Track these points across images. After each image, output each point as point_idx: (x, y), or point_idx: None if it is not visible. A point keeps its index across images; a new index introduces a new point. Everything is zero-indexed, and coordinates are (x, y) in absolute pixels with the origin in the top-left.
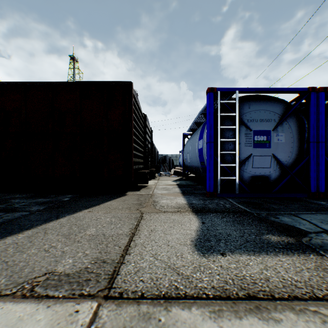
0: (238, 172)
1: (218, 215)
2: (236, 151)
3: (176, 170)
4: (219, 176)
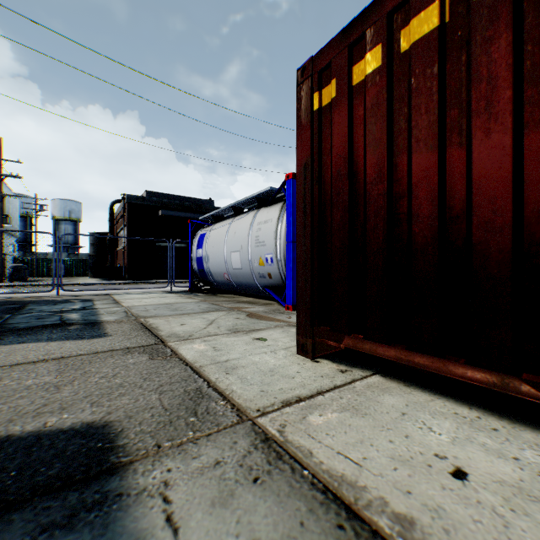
0: None
1: None
2: None
3: None
4: None
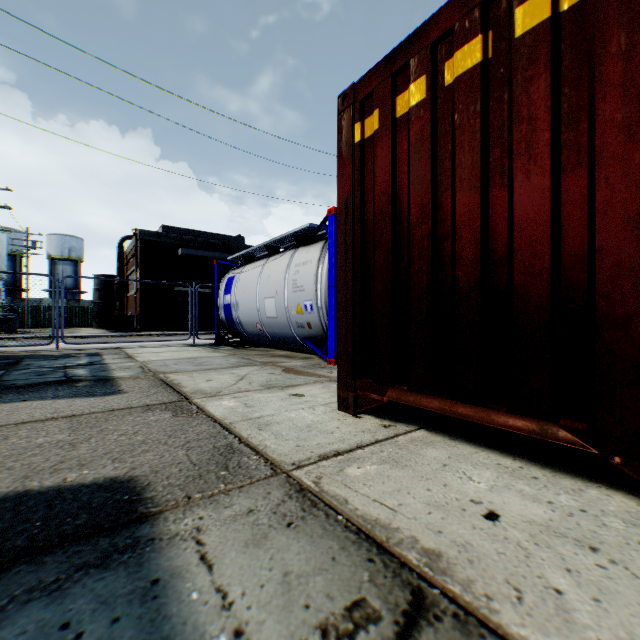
0: None
1: None
2: None
3: None
4: None
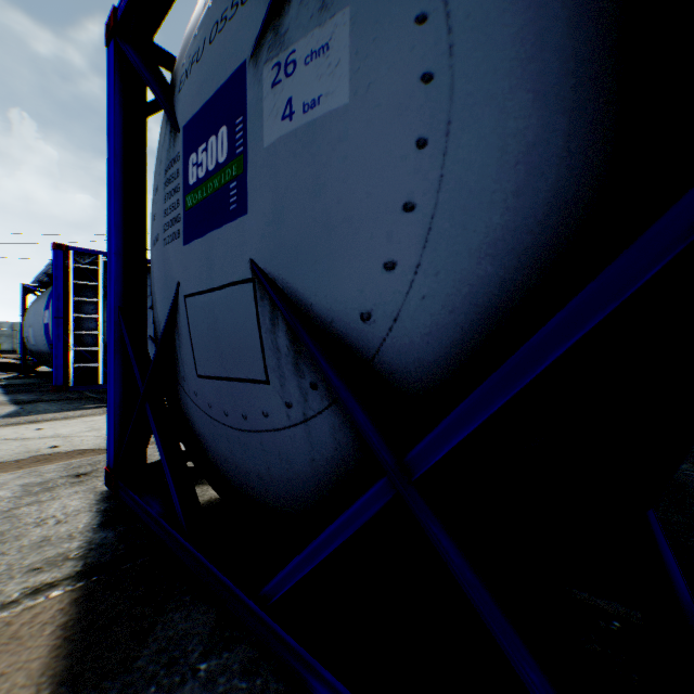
0: (105, 358)
1: (51, 402)
2: (100, 332)
3: (5, 362)
4: (73, 363)
